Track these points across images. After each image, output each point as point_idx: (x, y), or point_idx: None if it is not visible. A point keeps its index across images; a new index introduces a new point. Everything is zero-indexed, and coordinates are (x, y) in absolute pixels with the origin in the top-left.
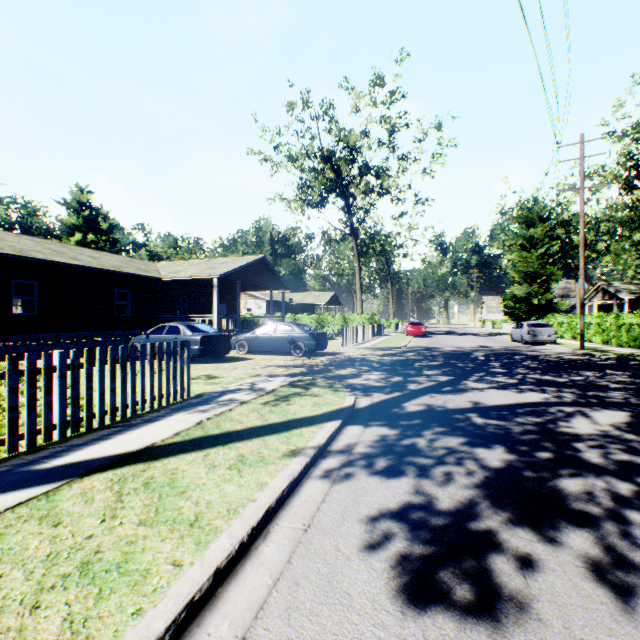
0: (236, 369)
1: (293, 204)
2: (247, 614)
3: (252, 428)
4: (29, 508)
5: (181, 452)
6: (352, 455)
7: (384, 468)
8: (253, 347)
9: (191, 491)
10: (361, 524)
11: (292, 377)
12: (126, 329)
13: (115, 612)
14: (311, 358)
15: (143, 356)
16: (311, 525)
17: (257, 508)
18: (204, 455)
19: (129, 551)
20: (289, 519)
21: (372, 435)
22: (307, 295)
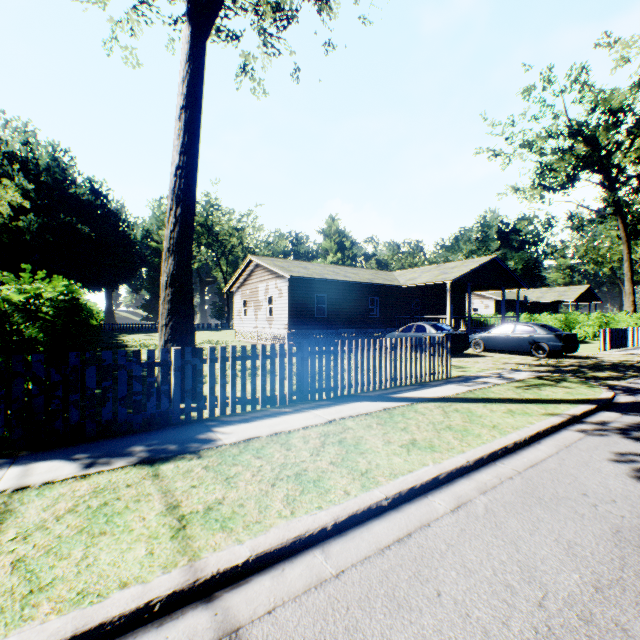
0: (477, 363)
1: (528, 192)
2: (535, 459)
3: (511, 398)
4: (405, 408)
5: (466, 402)
6: (606, 426)
7: (638, 437)
8: (488, 346)
9: (484, 417)
10: (610, 453)
11: (537, 373)
12: (375, 327)
13: (472, 440)
14: (556, 360)
15: (424, 345)
16: (569, 446)
17: (530, 430)
18: (482, 405)
19: (465, 428)
20: (552, 441)
21: (630, 420)
22: (546, 291)
